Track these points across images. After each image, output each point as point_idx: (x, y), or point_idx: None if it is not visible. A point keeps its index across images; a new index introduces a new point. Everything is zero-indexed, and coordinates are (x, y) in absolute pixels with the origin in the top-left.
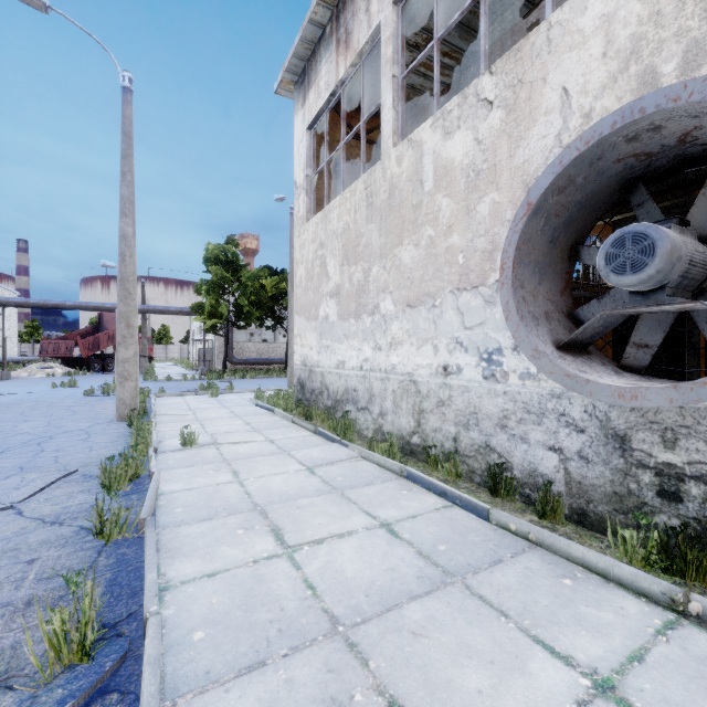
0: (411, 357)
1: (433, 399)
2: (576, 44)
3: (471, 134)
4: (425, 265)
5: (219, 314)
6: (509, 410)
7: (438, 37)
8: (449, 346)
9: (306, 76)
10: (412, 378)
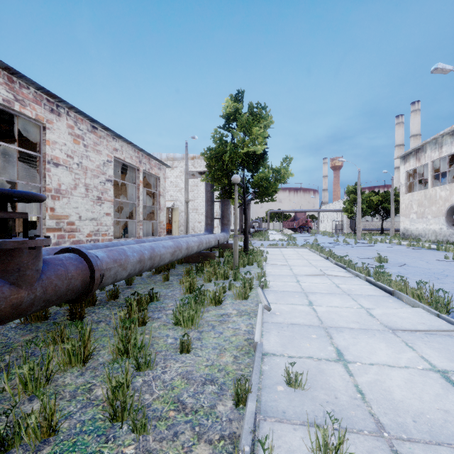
0: (434, 226)
1: (438, 233)
2: None
3: (444, 193)
4: (437, 211)
5: (353, 212)
6: (450, 233)
7: (440, 172)
8: (441, 225)
9: (405, 159)
10: (434, 230)
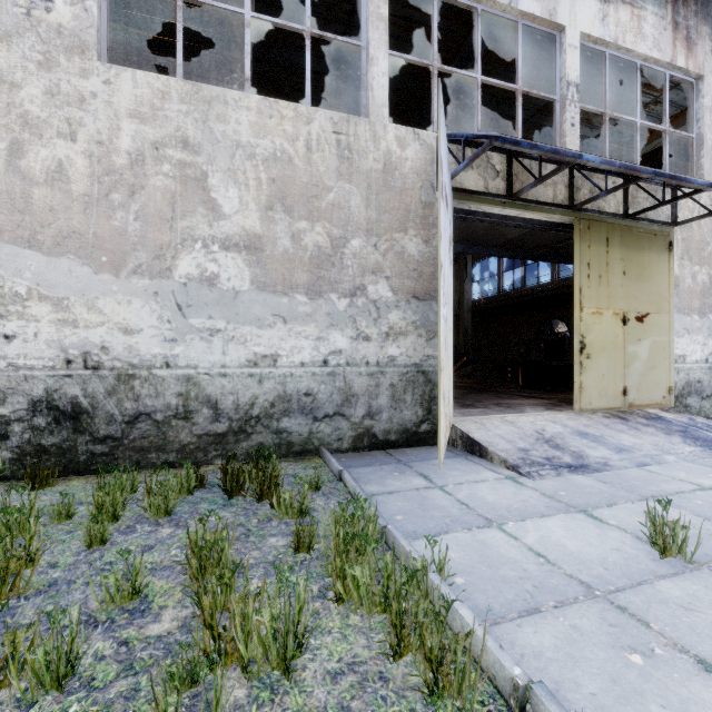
0: None
1: None
2: None
3: None
4: None
5: None
6: None
7: None
8: None
9: None
10: None
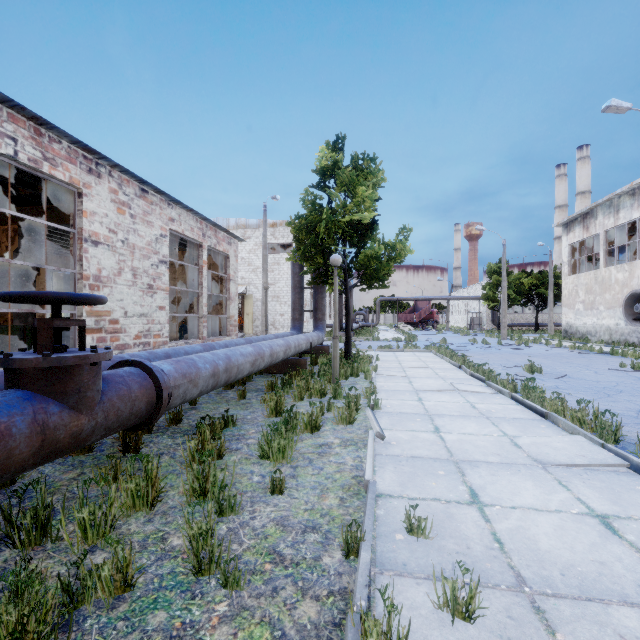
0: (608, 321)
1: (614, 331)
2: (639, 269)
3: (622, 275)
4: (612, 300)
5: (496, 300)
6: (629, 331)
7: (616, 246)
8: (617, 319)
9: (568, 227)
10: (608, 326)
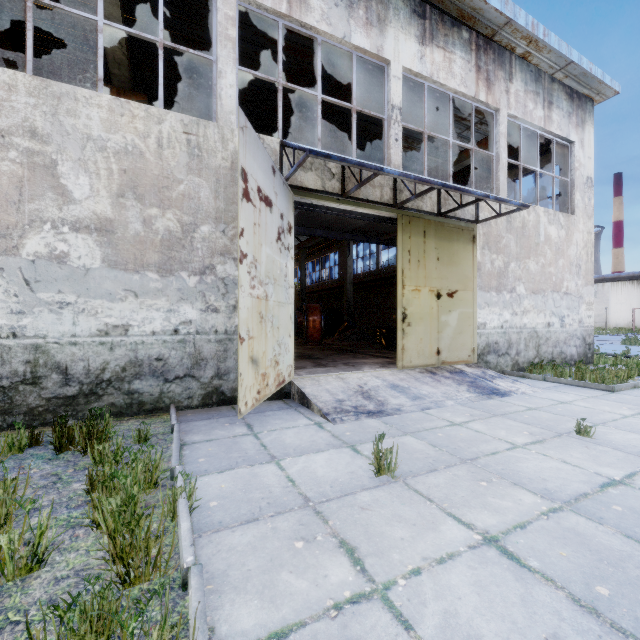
0: None
1: None
2: None
3: None
4: None
5: None
6: None
7: None
8: None
9: None
10: None
